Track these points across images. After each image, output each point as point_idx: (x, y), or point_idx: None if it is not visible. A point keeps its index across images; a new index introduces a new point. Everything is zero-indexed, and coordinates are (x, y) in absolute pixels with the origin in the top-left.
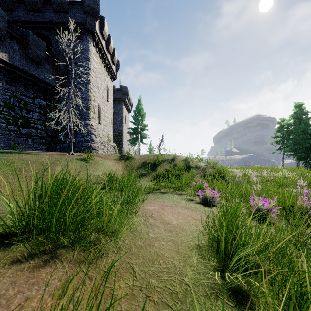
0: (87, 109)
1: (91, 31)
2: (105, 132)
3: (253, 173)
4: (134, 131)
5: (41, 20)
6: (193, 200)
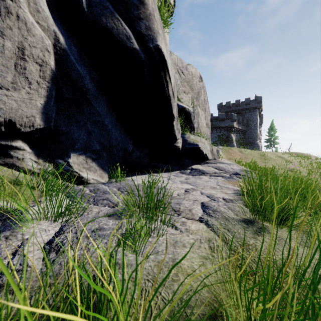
0: (256, 136)
1: (258, 108)
2: None
3: None
4: (269, 140)
5: (240, 109)
6: None
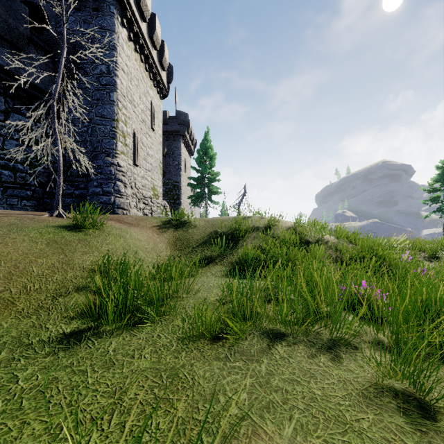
0: (111, 136)
1: None
2: (148, 181)
3: (419, 254)
4: (198, 182)
5: None
6: (425, 409)
